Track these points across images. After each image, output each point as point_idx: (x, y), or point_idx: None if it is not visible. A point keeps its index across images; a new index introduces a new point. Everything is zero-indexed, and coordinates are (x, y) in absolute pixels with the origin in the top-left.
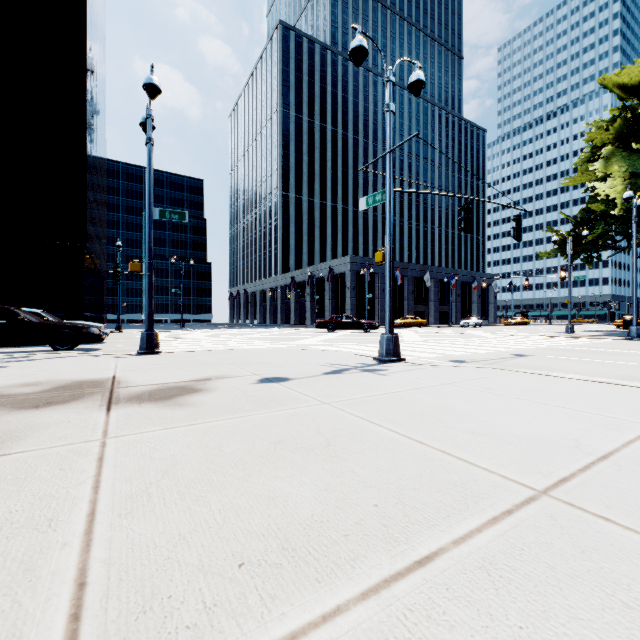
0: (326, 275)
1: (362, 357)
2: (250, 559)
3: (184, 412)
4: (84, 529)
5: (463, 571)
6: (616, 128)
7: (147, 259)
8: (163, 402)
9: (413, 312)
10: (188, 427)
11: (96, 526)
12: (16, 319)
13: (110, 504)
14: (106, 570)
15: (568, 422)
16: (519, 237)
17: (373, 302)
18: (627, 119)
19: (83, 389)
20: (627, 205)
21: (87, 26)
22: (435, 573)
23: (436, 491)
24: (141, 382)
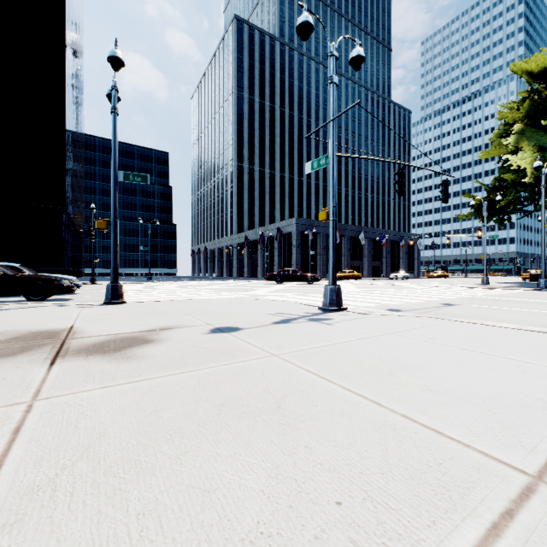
0: (275, 235)
1: (308, 306)
2: None
3: (129, 366)
4: None
5: None
6: (525, 108)
7: (112, 217)
8: (111, 355)
9: (350, 266)
10: (129, 385)
11: None
12: None
13: None
14: None
15: (524, 376)
16: (446, 199)
17: (315, 258)
18: (534, 100)
19: (36, 340)
20: (535, 174)
21: (66, 16)
22: None
23: (409, 477)
24: (96, 332)
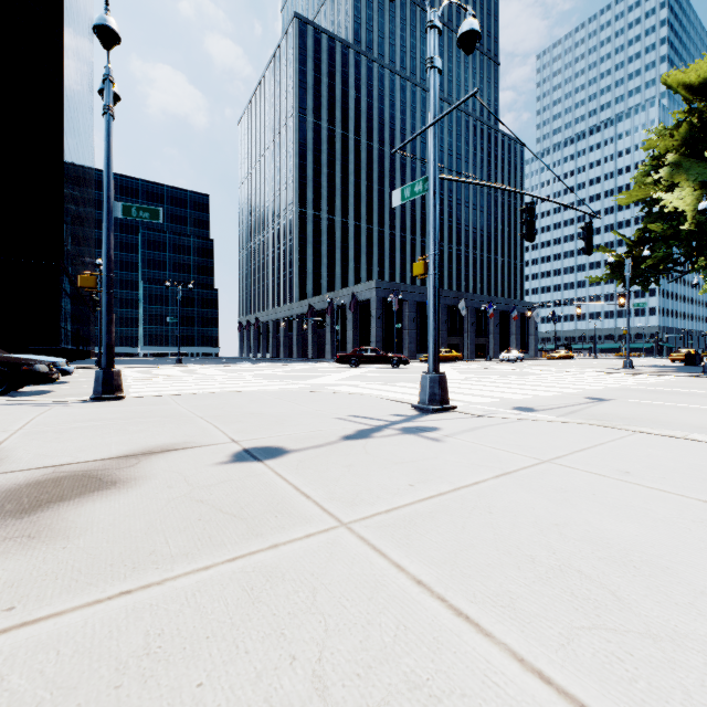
0: (348, 302)
1: (396, 403)
2: None
3: (13, 569)
4: None
5: None
6: (681, 133)
7: (104, 271)
8: (3, 526)
9: (446, 345)
10: None
11: None
12: None
13: None
14: None
15: None
16: (590, 249)
17: (401, 333)
18: (693, 123)
19: None
20: (698, 220)
21: (64, 4)
22: None
23: None
24: (24, 462)
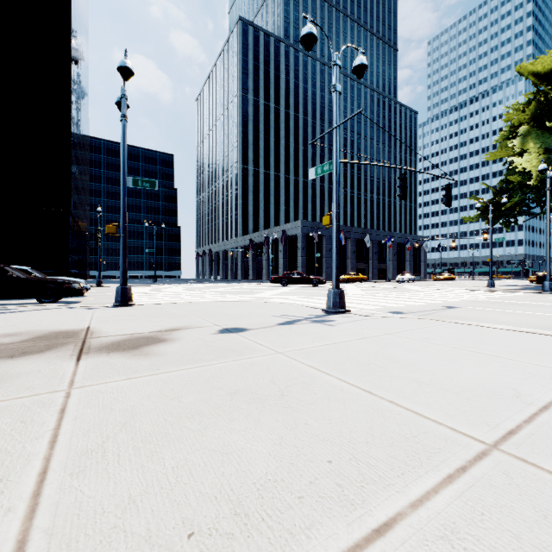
0: (280, 237)
1: (312, 309)
2: (200, 527)
3: (148, 362)
4: (32, 491)
5: (425, 542)
6: (531, 110)
7: (121, 222)
8: (130, 352)
9: (355, 269)
10: (150, 377)
11: (45, 487)
12: (5, 275)
13: (64, 461)
14: (47, 542)
15: (505, 371)
16: (449, 203)
17: (320, 260)
18: (541, 102)
19: (58, 339)
20: (541, 176)
21: (72, 20)
22: (395, 545)
23: (388, 445)
24: (112, 332)
